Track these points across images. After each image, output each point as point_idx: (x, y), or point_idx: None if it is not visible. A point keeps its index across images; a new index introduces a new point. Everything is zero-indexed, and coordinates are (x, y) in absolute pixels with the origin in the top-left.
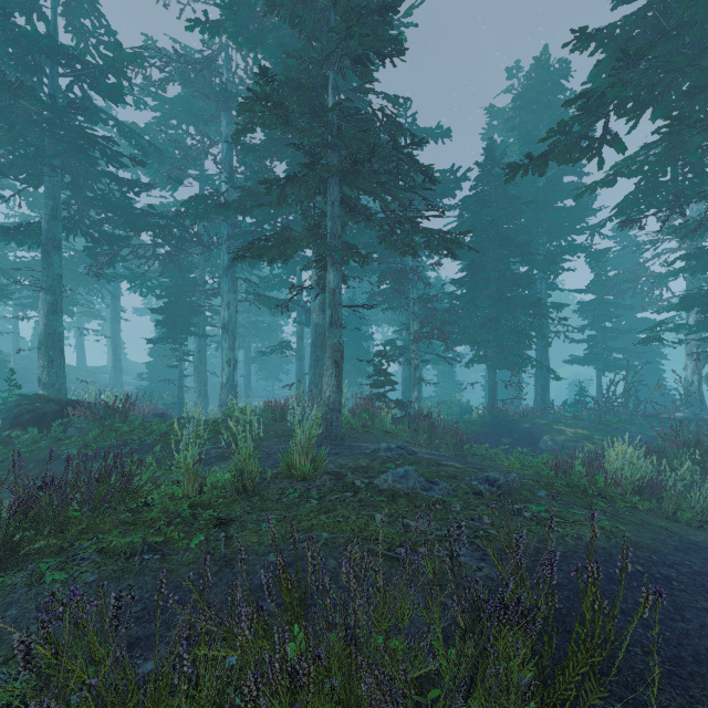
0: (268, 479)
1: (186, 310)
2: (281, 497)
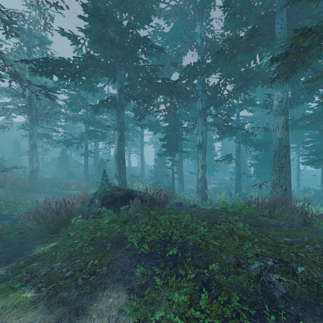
0: None
1: (176, 138)
2: None
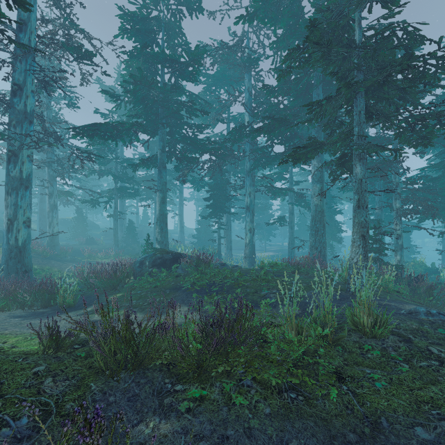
0: (344, 333)
1: (223, 198)
2: (362, 351)
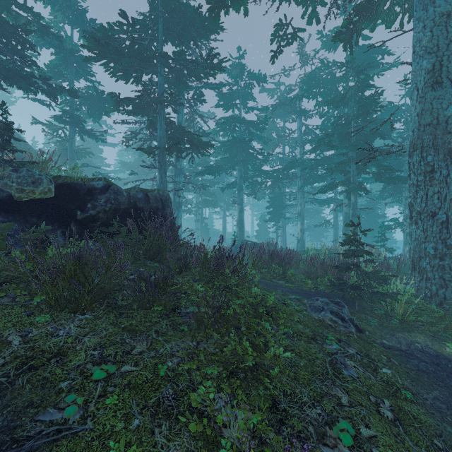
0: None
1: (280, 207)
2: None
